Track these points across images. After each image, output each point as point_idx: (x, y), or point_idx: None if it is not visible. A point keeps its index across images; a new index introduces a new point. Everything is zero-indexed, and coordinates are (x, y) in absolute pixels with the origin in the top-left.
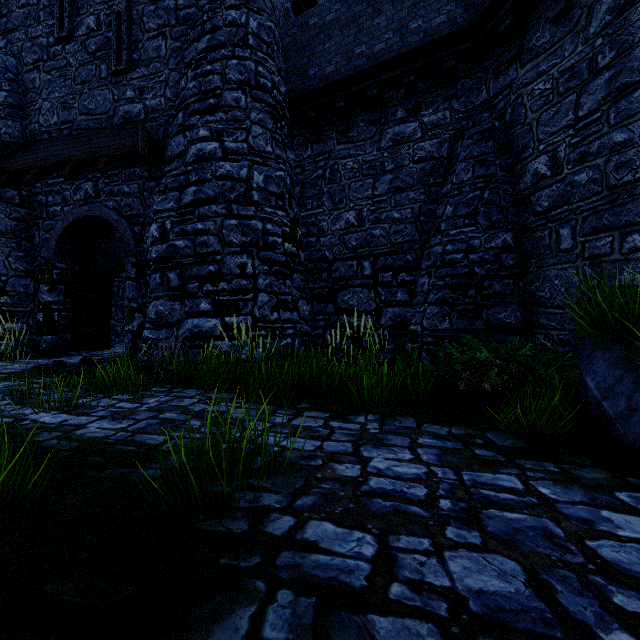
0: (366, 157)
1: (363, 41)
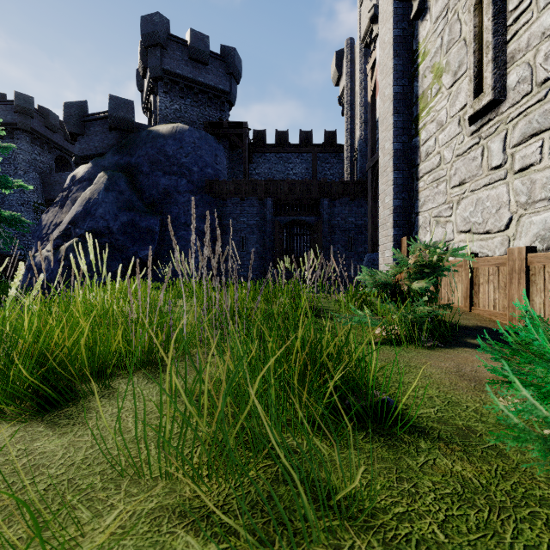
0: None
1: None
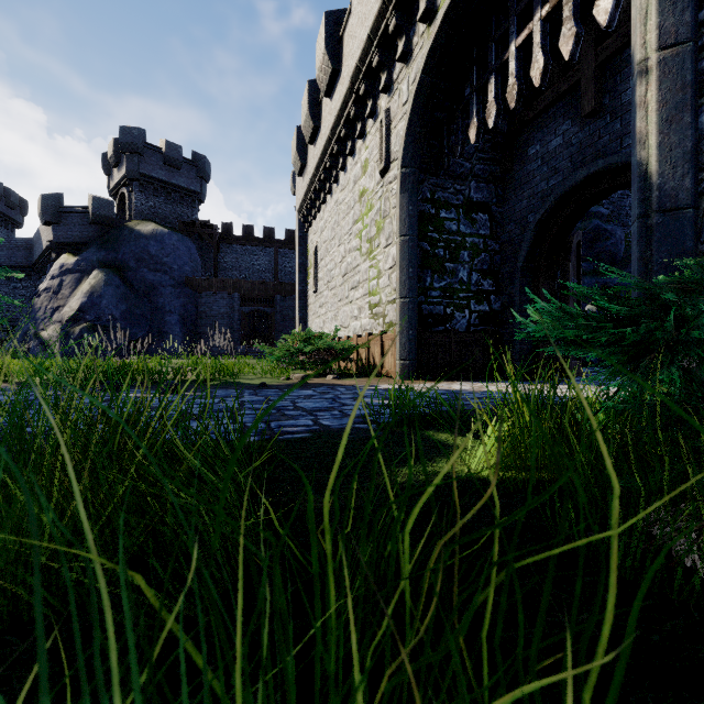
0: (5, 290)
1: (1, 257)
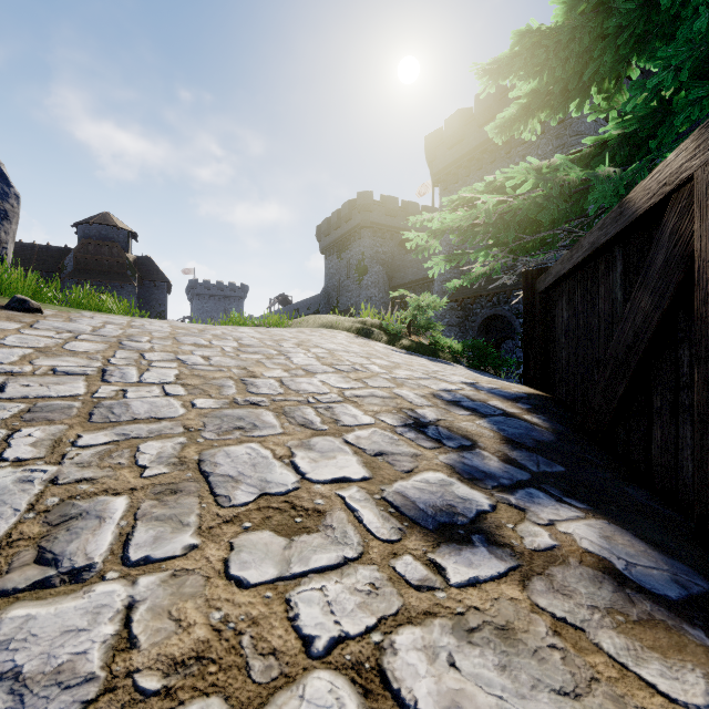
0: None
1: None
